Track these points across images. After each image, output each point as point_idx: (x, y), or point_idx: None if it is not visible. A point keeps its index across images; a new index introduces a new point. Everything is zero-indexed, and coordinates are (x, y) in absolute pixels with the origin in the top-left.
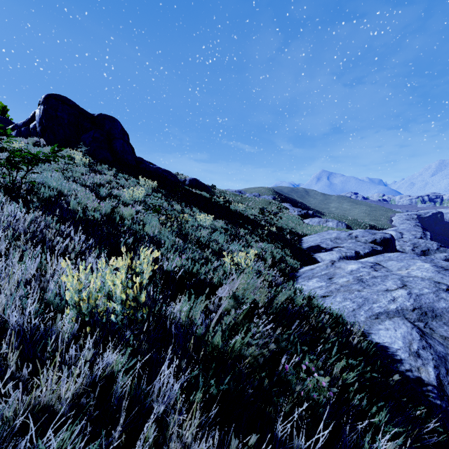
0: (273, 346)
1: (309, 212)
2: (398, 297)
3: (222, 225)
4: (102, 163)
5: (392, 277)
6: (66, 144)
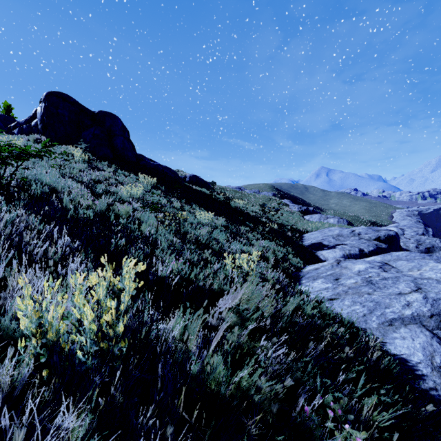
0: (289, 384)
1: (309, 209)
2: (413, 302)
3: (223, 222)
4: (102, 159)
5: (404, 279)
6: (67, 141)
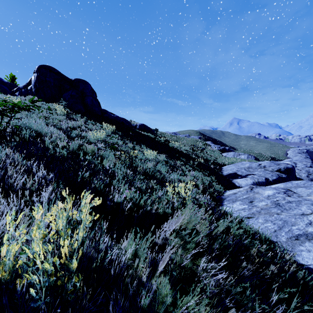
0: None
1: (225, 148)
2: None
3: (163, 158)
4: (77, 113)
5: (305, 202)
6: (52, 100)
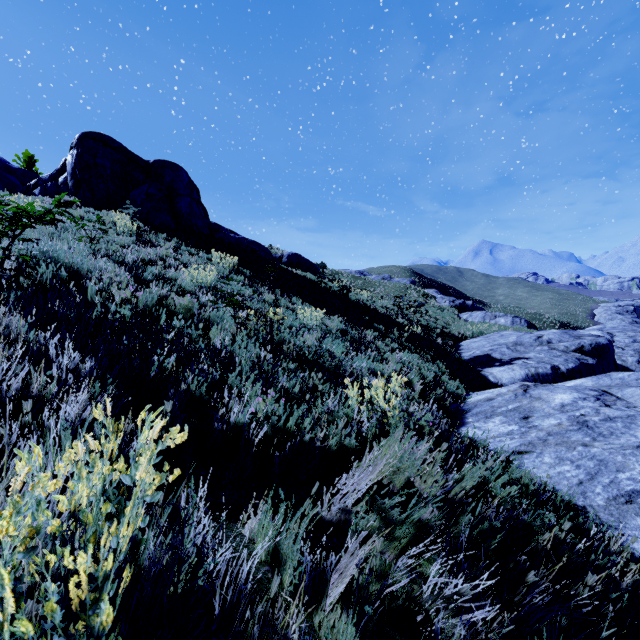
0: None
1: (466, 303)
2: None
3: (338, 324)
4: (159, 231)
5: None
6: (109, 205)
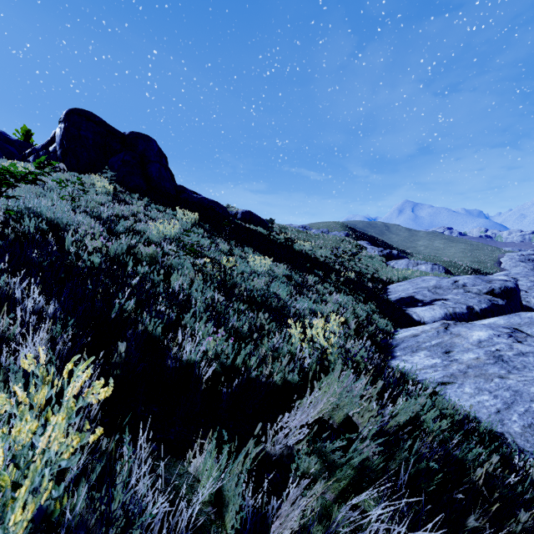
0: None
1: (392, 253)
2: None
3: (284, 271)
4: (133, 191)
5: None
6: (91, 170)
